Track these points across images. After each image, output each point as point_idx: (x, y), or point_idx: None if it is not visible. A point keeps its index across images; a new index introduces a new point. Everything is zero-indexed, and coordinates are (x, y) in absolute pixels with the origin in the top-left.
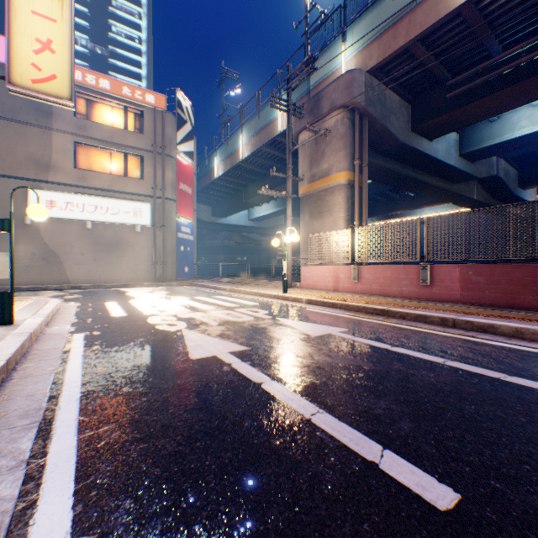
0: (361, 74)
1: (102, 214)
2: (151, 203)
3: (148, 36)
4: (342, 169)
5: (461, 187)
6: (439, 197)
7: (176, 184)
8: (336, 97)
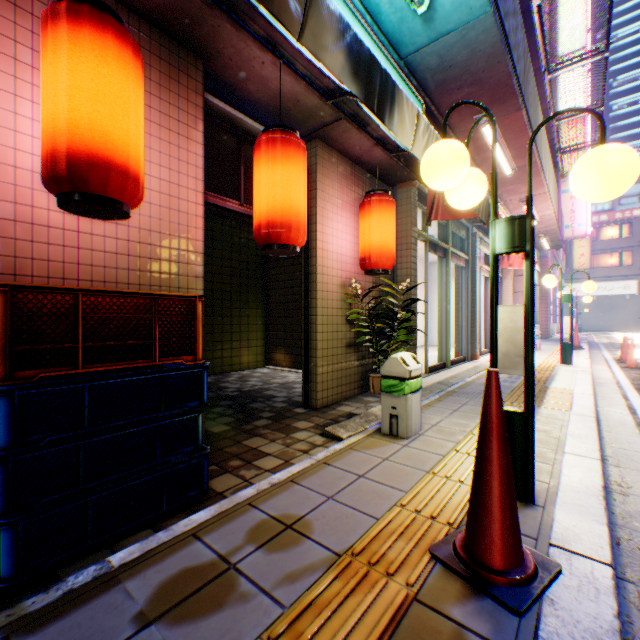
0: None
1: (600, 291)
2: (636, 280)
3: None
4: None
5: None
6: None
7: None
8: None
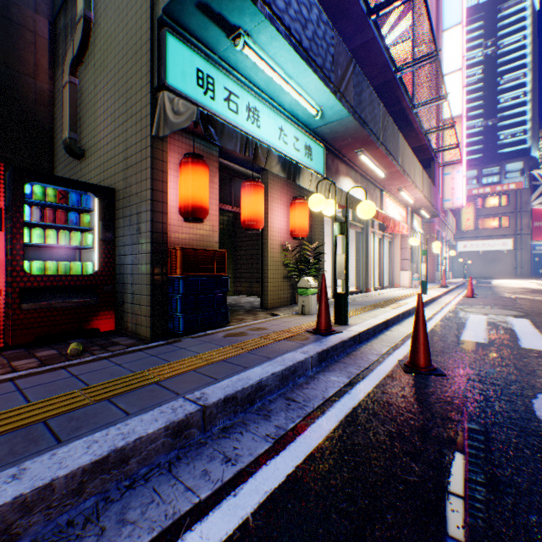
0: None
1: (485, 247)
2: (511, 238)
3: (531, 86)
4: None
5: None
6: None
7: (529, 224)
8: None
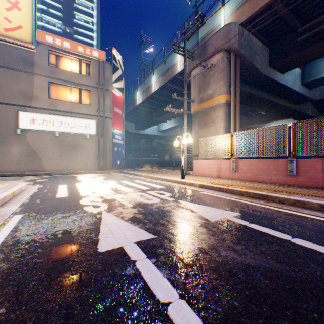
0: (235, 26)
1: (65, 127)
2: (96, 120)
3: (97, 20)
4: (222, 93)
5: (301, 107)
6: (285, 114)
7: (112, 108)
8: (218, 44)
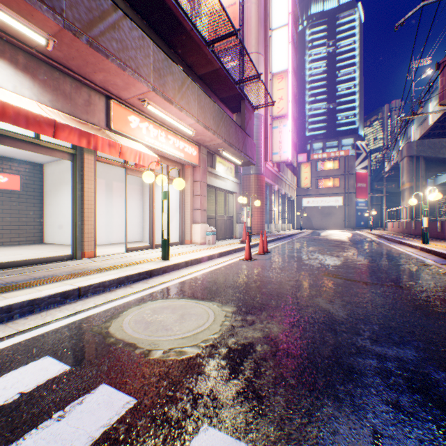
0: (412, 142)
1: (323, 203)
2: (342, 196)
3: (359, 80)
4: (406, 182)
5: None
6: None
7: (354, 185)
8: (403, 152)
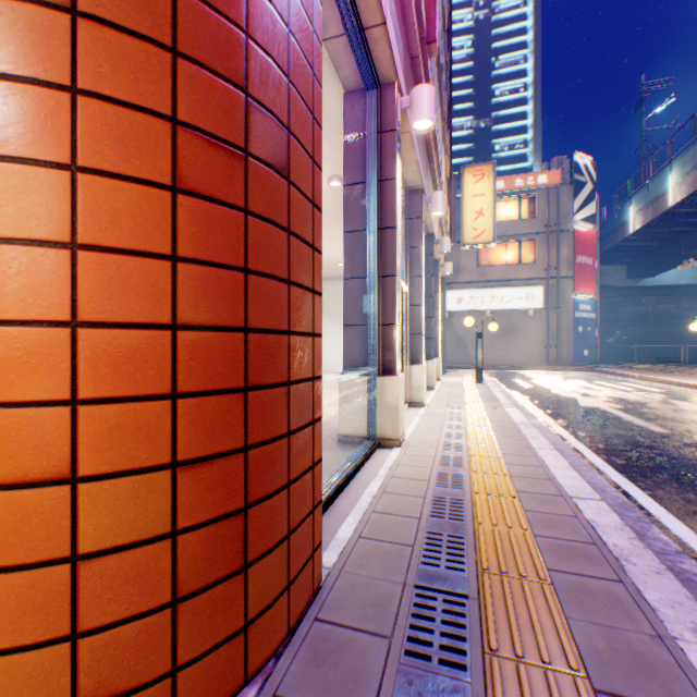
0: None
1: (497, 303)
2: (542, 286)
3: (533, 76)
4: None
5: None
6: None
7: (571, 259)
8: None
